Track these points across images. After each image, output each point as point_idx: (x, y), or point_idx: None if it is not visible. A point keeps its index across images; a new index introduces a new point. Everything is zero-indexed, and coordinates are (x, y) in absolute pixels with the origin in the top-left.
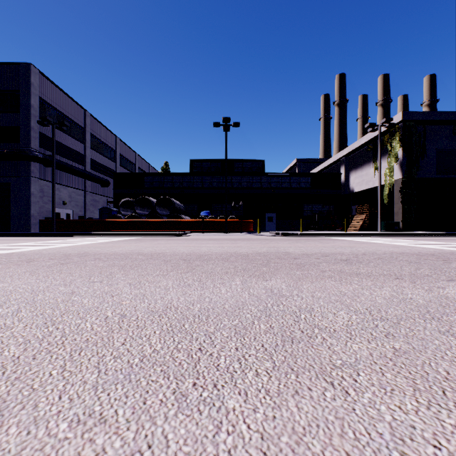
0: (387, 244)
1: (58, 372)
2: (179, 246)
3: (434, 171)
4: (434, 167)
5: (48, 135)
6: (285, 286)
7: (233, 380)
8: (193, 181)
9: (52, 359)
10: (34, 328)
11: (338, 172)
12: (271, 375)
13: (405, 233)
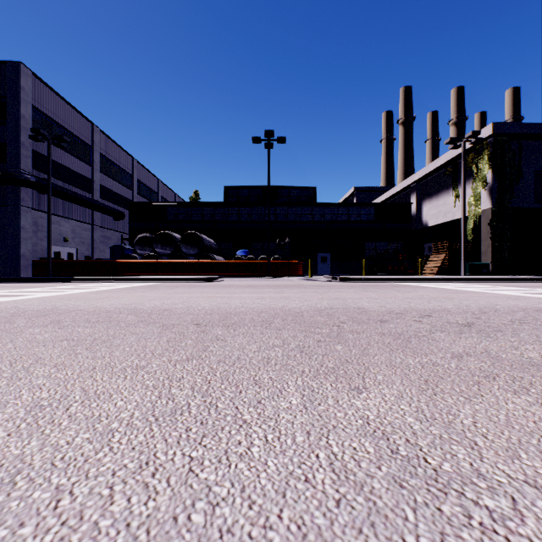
0: (492, 293)
1: None
2: (200, 298)
3: (532, 199)
4: (533, 194)
5: (44, 154)
6: (415, 420)
7: None
8: (228, 213)
9: None
10: None
11: (407, 201)
12: None
13: (499, 277)
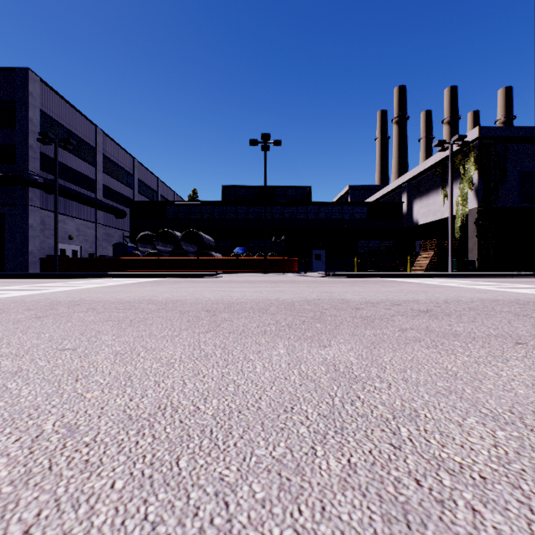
0: (467, 287)
1: None
2: (205, 291)
3: (516, 199)
4: (517, 194)
5: (50, 156)
6: (355, 359)
7: None
8: (226, 211)
9: None
10: None
11: (398, 200)
12: None
13: (483, 274)
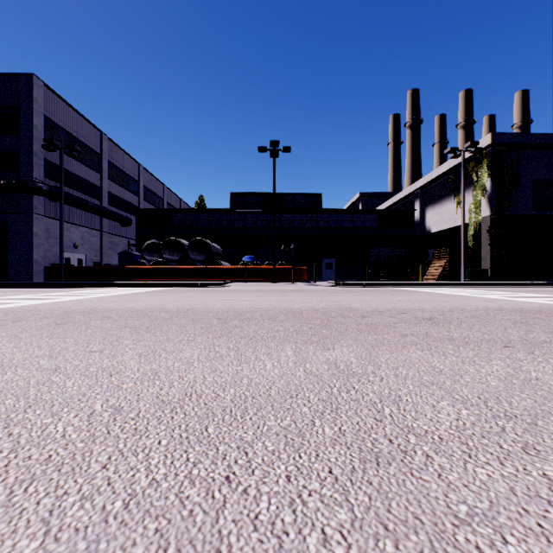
0: (476, 296)
1: None
2: (214, 300)
3: (530, 206)
4: (531, 202)
5: (55, 163)
6: (355, 359)
7: None
8: (234, 219)
9: None
10: None
11: (411, 208)
12: (349, 541)
13: (495, 283)
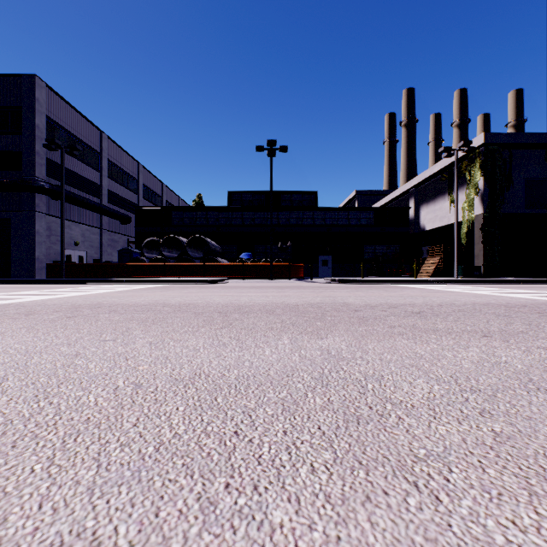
0: (466, 292)
1: (43, 467)
2: (214, 296)
3: (522, 205)
4: (523, 200)
5: (56, 162)
6: (345, 346)
7: (280, 480)
8: (231, 217)
9: (37, 447)
10: (21, 402)
11: (406, 206)
12: (331, 471)
13: (487, 279)
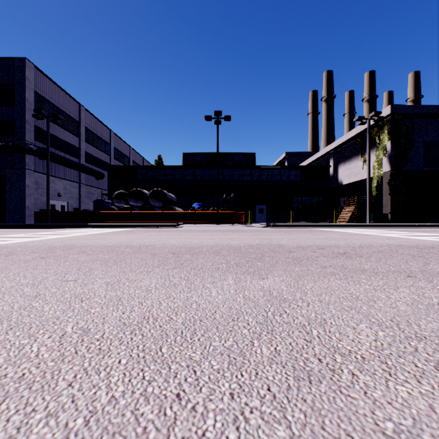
0: (379, 235)
1: None
2: (169, 238)
3: (421, 163)
4: (422, 160)
5: (43, 129)
6: (285, 287)
7: None
8: (185, 173)
9: None
10: None
11: (326, 165)
12: None
13: (394, 224)
